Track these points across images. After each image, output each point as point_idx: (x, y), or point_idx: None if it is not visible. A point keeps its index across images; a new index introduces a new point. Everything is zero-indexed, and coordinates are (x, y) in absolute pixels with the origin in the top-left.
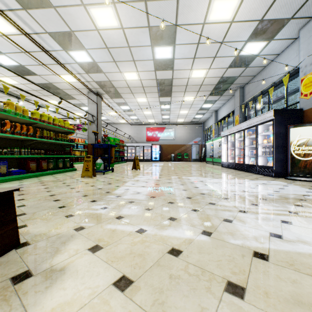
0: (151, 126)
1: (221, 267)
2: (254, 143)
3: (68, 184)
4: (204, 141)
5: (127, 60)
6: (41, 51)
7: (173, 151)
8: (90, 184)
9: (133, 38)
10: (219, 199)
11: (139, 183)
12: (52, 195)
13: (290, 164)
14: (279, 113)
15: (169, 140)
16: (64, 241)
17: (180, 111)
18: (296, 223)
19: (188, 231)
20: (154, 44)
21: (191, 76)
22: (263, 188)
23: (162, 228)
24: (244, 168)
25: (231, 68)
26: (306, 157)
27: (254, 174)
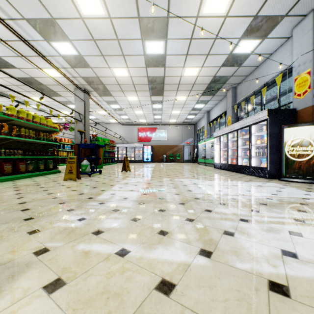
0: (143, 126)
1: (229, 313)
2: (247, 143)
3: (46, 188)
4: (196, 141)
5: (116, 54)
6: (19, 41)
7: (165, 152)
8: (72, 188)
9: (122, 30)
10: (215, 204)
11: (127, 186)
12: (22, 203)
13: (284, 165)
14: (273, 113)
15: (161, 140)
16: (13, 273)
17: (172, 111)
18: (306, 234)
19: (182, 251)
20: (144, 37)
21: (183, 74)
22: (259, 191)
23: (150, 247)
24: (237, 169)
25: (224, 67)
26: (301, 158)
27: (247, 175)
